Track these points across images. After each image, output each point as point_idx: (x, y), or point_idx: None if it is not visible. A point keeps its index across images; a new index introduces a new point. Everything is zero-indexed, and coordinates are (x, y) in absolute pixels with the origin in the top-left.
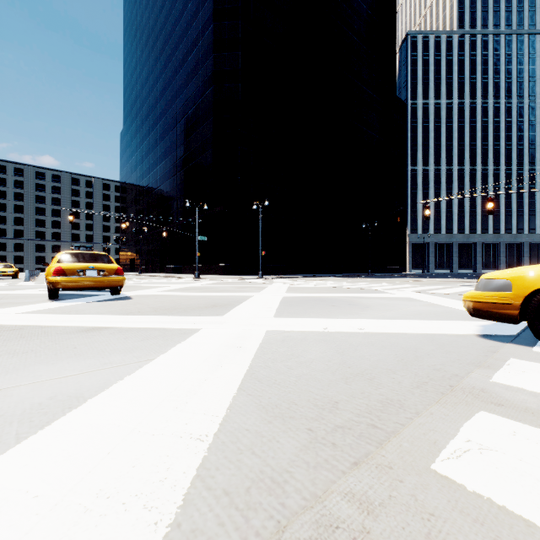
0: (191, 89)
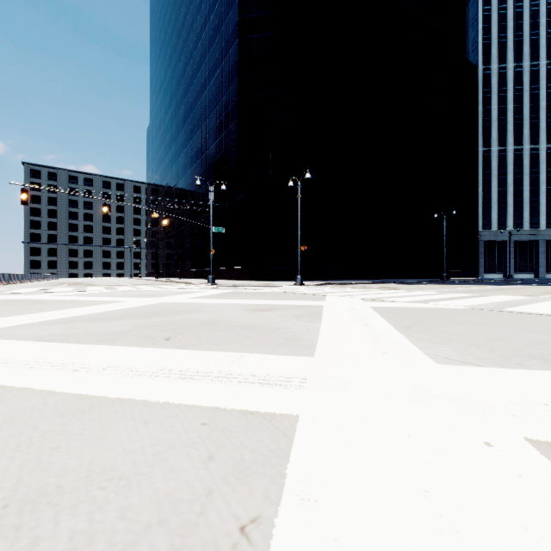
0: (213, 53)
